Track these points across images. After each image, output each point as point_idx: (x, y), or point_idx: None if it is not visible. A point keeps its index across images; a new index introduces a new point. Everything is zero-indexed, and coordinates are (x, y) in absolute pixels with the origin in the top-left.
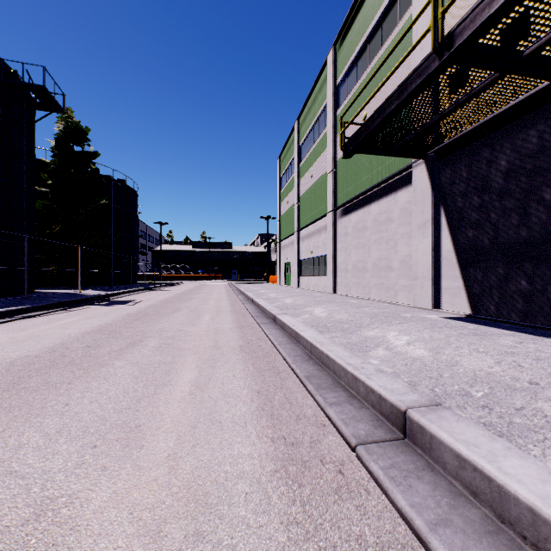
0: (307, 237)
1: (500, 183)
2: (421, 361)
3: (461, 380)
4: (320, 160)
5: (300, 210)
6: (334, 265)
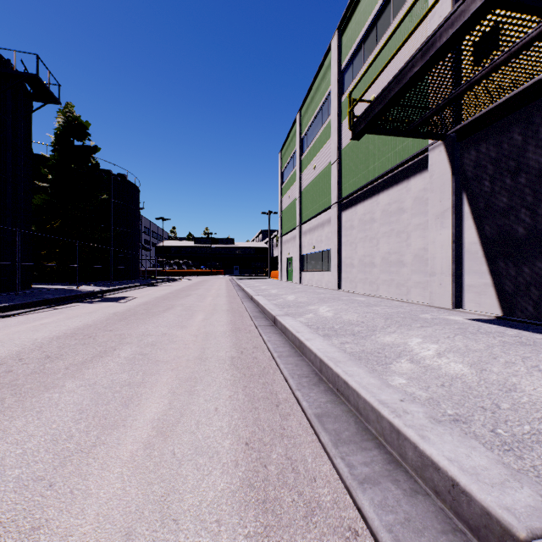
0: (310, 231)
1: (541, 162)
2: (462, 381)
3: (530, 416)
4: (323, 151)
5: (302, 204)
6: (338, 260)
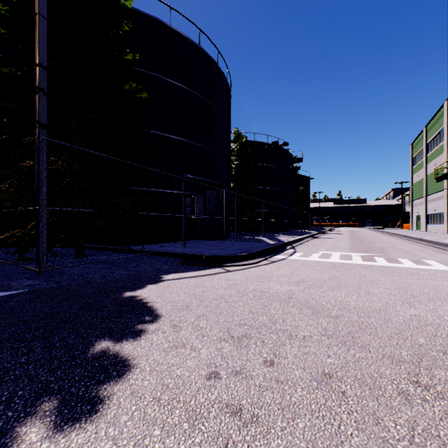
0: (432, 200)
1: None
2: None
3: None
4: (440, 158)
5: (427, 183)
6: (447, 218)
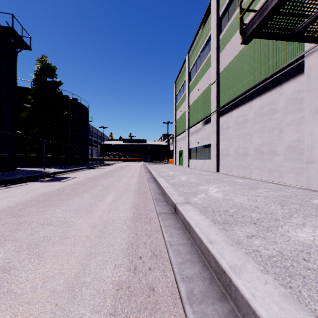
0: (195, 132)
1: None
2: None
3: None
4: (205, 76)
5: (189, 114)
6: (217, 151)
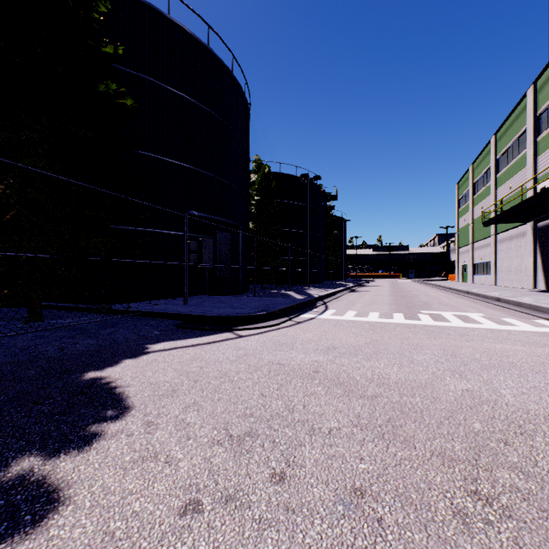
0: (479, 248)
1: None
2: None
3: None
4: (487, 200)
5: (473, 228)
6: (494, 268)
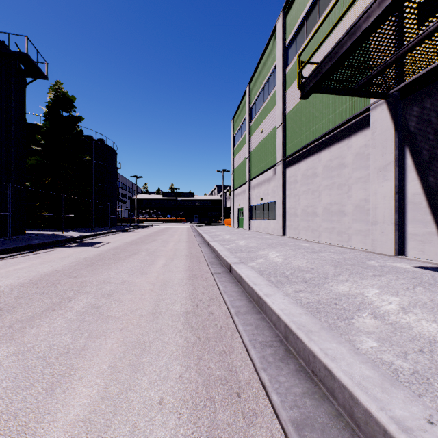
0: (258, 185)
1: None
2: None
3: None
4: (270, 117)
5: (251, 162)
6: (283, 210)
